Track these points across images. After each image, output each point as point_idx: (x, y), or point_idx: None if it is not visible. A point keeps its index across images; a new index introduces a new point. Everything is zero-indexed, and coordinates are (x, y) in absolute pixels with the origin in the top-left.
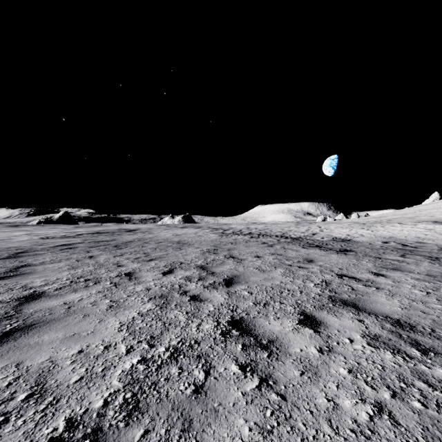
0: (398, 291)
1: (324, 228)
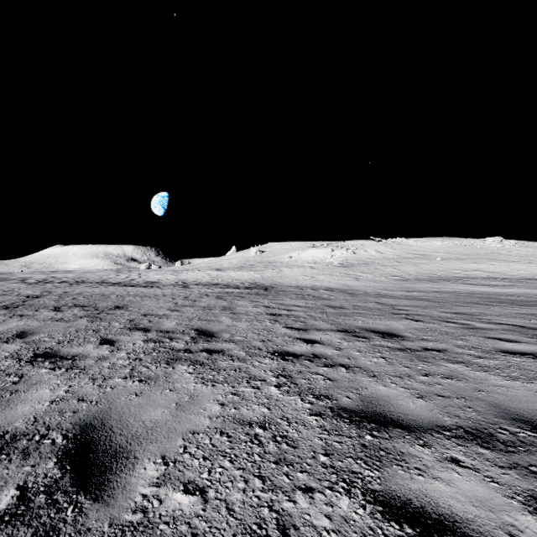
0: (154, 293)
1: (143, 275)
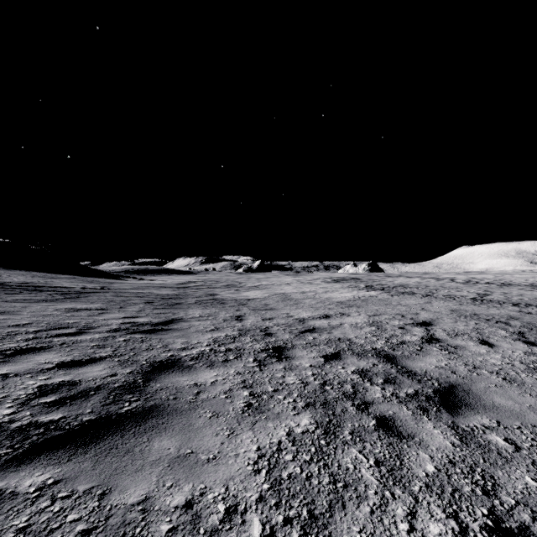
0: None
1: None
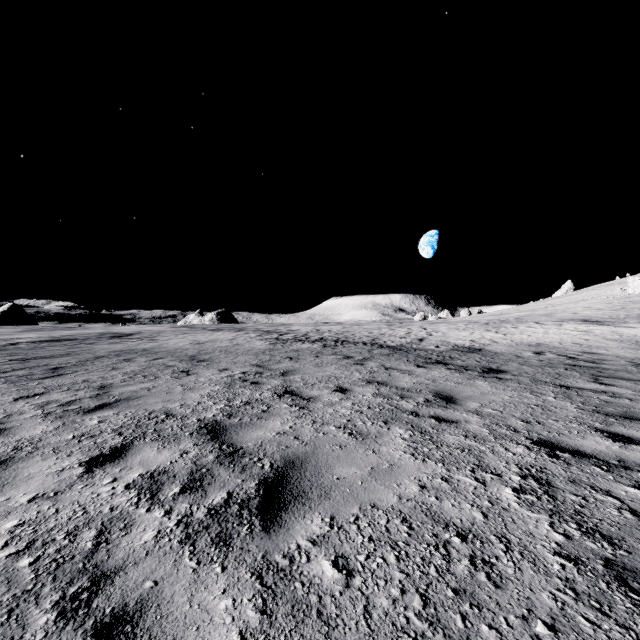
0: None
1: (432, 331)
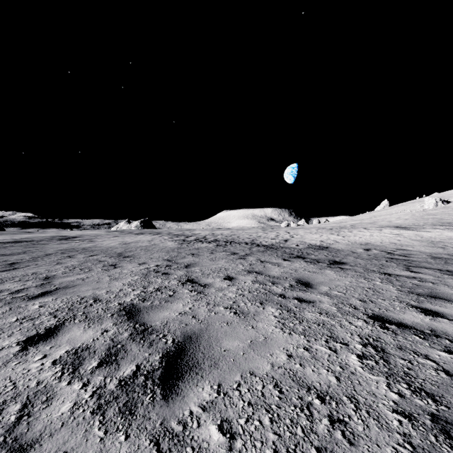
0: None
1: (293, 234)
